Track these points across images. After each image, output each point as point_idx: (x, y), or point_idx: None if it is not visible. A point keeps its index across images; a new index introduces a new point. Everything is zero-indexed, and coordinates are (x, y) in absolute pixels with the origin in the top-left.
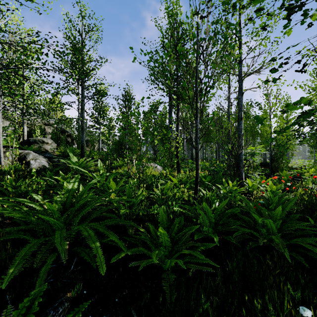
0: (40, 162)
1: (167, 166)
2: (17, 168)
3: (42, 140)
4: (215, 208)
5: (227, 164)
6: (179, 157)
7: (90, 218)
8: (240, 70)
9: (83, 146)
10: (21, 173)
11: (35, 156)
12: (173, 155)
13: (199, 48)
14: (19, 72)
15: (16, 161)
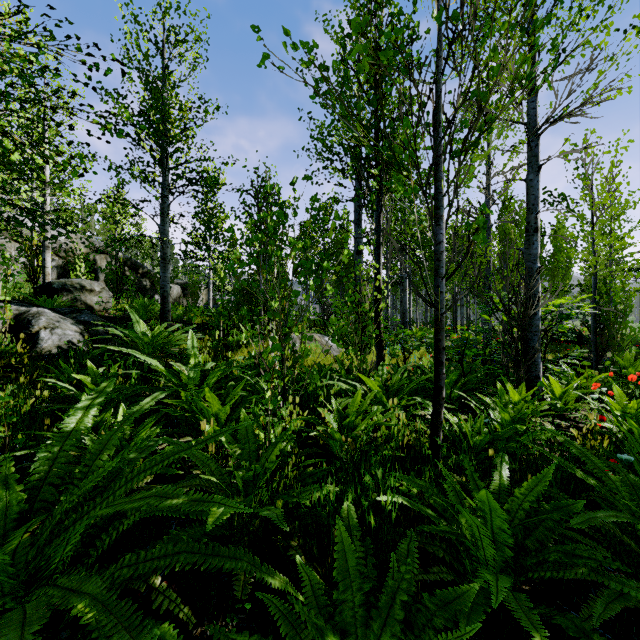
0: (62, 335)
1: (352, 345)
2: (2, 350)
3: (80, 284)
4: (501, 488)
5: (484, 335)
6: (382, 325)
7: (120, 526)
8: (532, 111)
9: (167, 298)
10: (13, 360)
11: (53, 321)
12: (367, 320)
13: (446, 26)
14: (2, 123)
15: (6, 332)
